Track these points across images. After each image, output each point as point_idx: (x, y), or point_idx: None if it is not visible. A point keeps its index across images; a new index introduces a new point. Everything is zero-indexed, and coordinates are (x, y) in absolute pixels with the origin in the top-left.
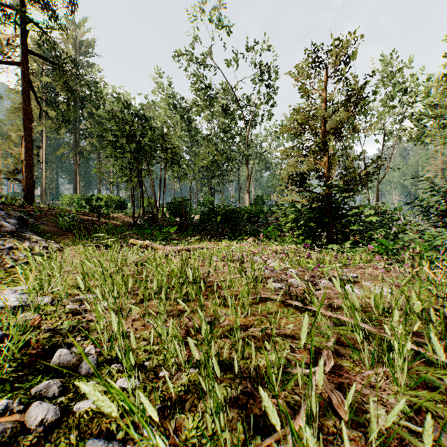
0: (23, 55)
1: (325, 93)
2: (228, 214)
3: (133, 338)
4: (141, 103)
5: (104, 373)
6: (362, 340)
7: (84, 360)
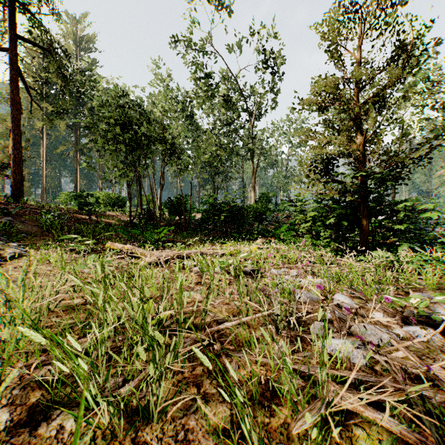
0: (11, 40)
1: (358, 54)
2: (233, 211)
3: None
4: (141, 97)
5: None
6: None
7: None
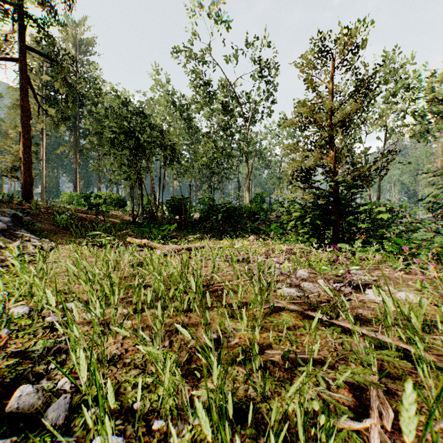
0: (21, 51)
1: (331, 84)
2: (229, 212)
3: (111, 392)
4: (140, 101)
5: (77, 424)
6: (412, 368)
7: (53, 401)
